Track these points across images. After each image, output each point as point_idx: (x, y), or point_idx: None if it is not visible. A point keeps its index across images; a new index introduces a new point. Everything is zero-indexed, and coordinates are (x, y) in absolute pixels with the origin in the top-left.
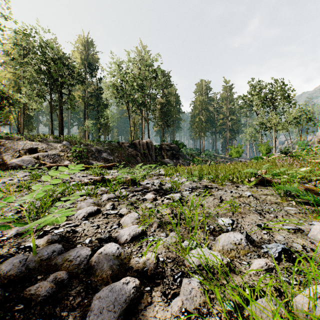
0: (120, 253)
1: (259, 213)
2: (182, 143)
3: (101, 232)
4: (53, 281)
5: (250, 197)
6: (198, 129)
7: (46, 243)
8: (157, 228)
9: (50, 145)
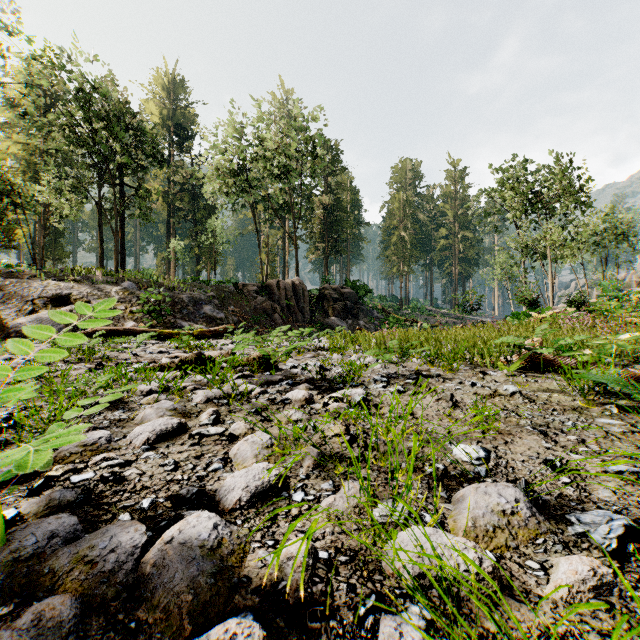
0: (221, 539)
1: (543, 433)
2: (364, 286)
3: (181, 481)
4: (30, 629)
5: (515, 396)
6: (397, 258)
7: (45, 510)
8: (314, 470)
9: (97, 290)
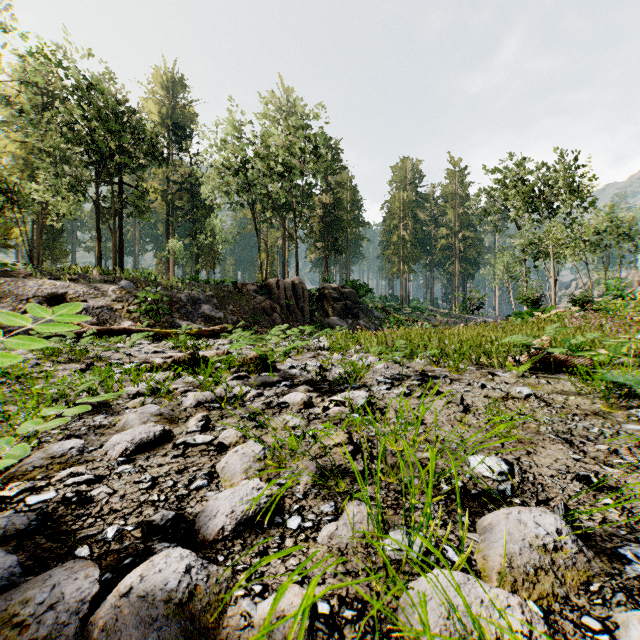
0: (194, 587)
1: (568, 442)
2: (364, 286)
3: (157, 502)
4: None
5: (530, 399)
6: (398, 258)
7: None
8: (313, 488)
9: (94, 289)
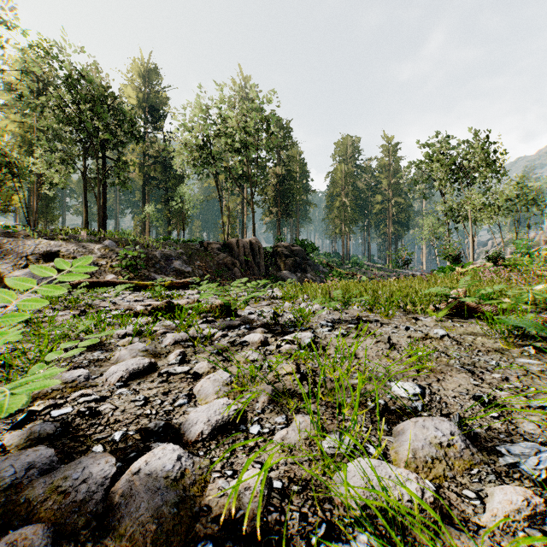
0: (184, 470)
1: (471, 372)
2: (311, 244)
3: (150, 415)
4: None
5: (444, 338)
6: (340, 221)
7: (26, 442)
8: (269, 405)
9: (82, 247)
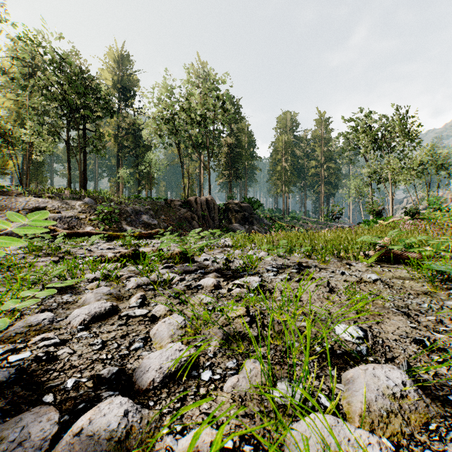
0: (130, 427)
1: (406, 314)
2: (257, 202)
3: (105, 360)
4: None
5: (377, 282)
6: (281, 182)
7: None
8: (220, 349)
9: (65, 204)
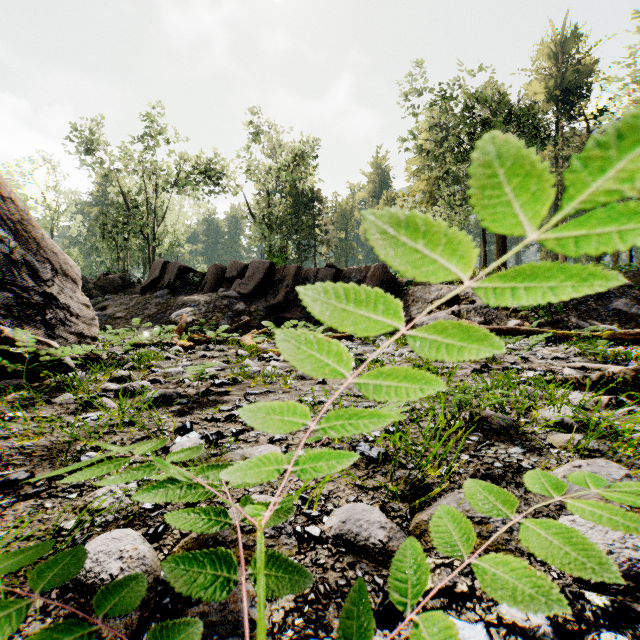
0: None
1: None
2: None
3: None
4: None
5: None
6: None
7: None
8: None
9: None
